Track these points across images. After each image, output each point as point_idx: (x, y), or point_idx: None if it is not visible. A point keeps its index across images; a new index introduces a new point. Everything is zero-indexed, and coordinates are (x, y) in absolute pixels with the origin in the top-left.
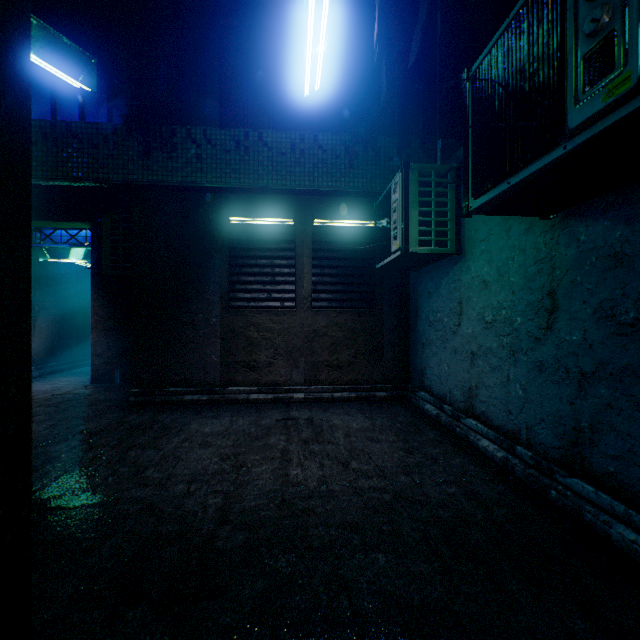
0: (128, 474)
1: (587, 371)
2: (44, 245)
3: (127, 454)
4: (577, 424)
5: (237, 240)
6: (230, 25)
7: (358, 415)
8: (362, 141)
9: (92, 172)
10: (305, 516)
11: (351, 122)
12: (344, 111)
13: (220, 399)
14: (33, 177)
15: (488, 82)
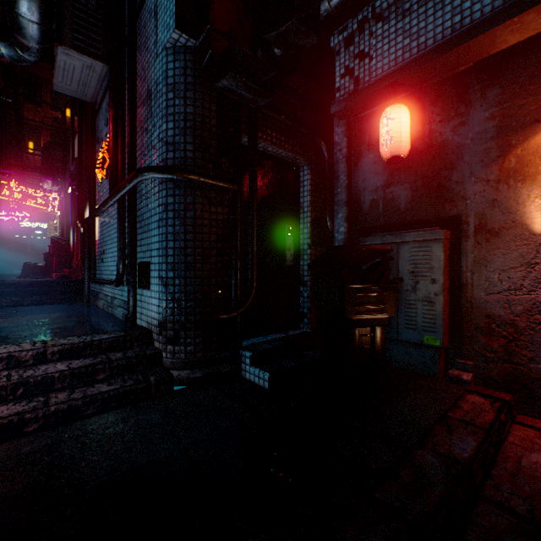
0: None
1: None
2: None
3: None
4: None
5: None
6: None
7: None
8: None
9: None
10: None
11: None
12: None
13: None
14: None
15: None
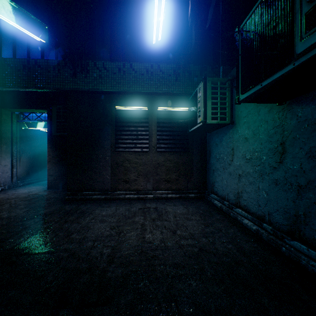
0: (63, 236)
1: (302, 185)
2: (24, 121)
3: (63, 226)
4: (297, 213)
5: (119, 118)
6: (116, 10)
7: (180, 206)
8: (182, 67)
9: (47, 84)
10: (153, 260)
11: (176, 58)
12: (173, 52)
13: (110, 197)
14: (18, 87)
15: (250, 32)
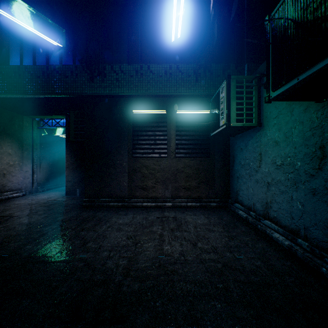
0: (79, 244)
1: None
2: (44, 127)
3: (79, 233)
4: None
5: (136, 122)
6: (133, 10)
7: (201, 216)
8: (203, 67)
9: (65, 90)
10: (172, 275)
11: (197, 57)
12: (193, 51)
13: (128, 205)
14: (38, 93)
15: (283, 19)
